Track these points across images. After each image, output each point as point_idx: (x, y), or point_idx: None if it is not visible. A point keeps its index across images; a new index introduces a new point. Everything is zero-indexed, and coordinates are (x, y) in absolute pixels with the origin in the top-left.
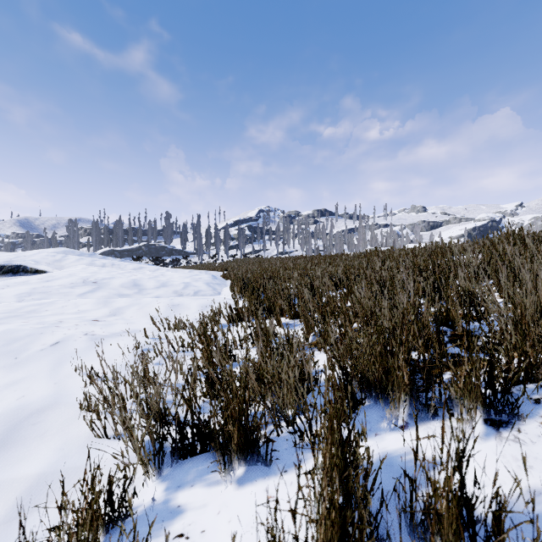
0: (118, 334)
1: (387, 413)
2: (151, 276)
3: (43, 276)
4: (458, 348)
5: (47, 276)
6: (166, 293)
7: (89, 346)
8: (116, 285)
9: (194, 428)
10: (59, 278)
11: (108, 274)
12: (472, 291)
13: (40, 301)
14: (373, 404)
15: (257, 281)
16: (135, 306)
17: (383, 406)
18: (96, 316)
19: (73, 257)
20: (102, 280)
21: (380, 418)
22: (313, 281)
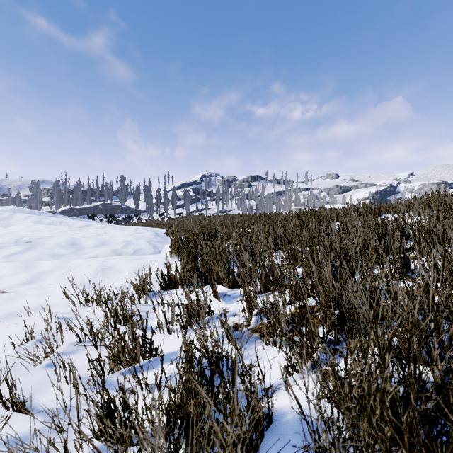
0: (15, 315)
1: None
2: (93, 234)
3: None
4: None
5: None
6: (104, 252)
7: None
8: (52, 245)
9: None
10: None
11: (50, 233)
12: None
13: None
14: None
15: (195, 240)
16: (59, 270)
17: None
18: (7, 284)
19: (21, 215)
20: (37, 239)
21: None
22: (252, 242)
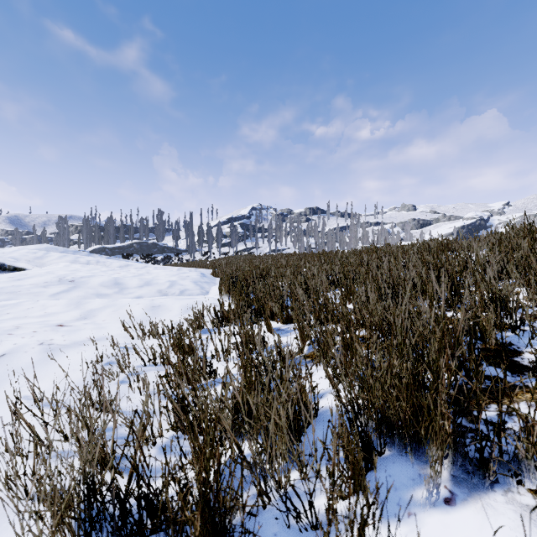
0: (80, 343)
1: (426, 483)
2: (135, 274)
3: (15, 274)
4: (497, 368)
5: (19, 274)
6: (149, 292)
7: (40, 360)
8: (95, 284)
9: (141, 499)
10: (33, 276)
11: (90, 272)
12: (505, 294)
13: (4, 302)
14: (397, 454)
15: (246, 280)
16: (110, 307)
17: (412, 461)
18: (63, 320)
19: (55, 254)
20: (79, 279)
21: (411, 482)
22: (308, 280)
